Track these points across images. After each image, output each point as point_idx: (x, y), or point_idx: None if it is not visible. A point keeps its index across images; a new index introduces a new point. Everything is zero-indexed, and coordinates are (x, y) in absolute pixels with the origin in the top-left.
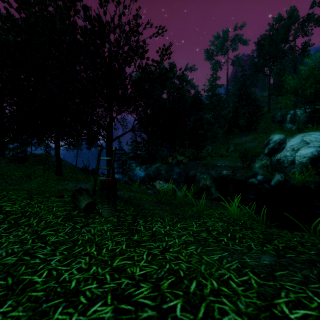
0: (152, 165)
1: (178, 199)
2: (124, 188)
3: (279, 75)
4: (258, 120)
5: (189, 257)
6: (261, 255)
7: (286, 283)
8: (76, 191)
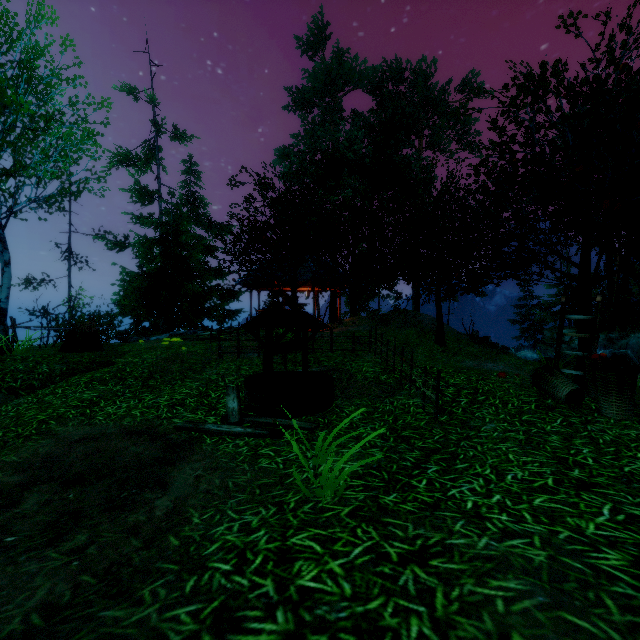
0: (629, 334)
1: None
2: None
3: None
4: None
5: None
6: None
7: None
8: (541, 369)
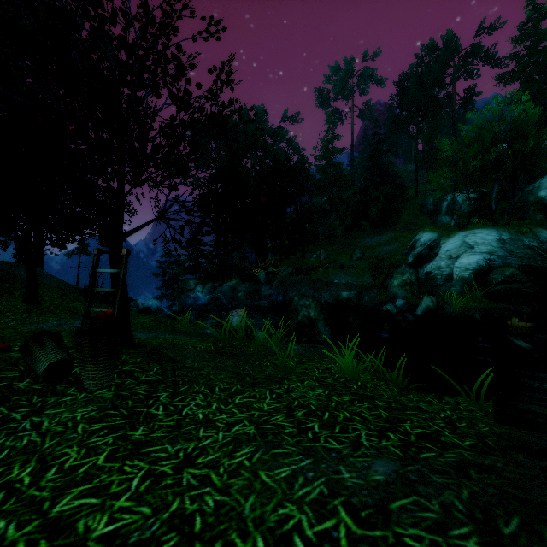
0: (225, 283)
1: (255, 344)
2: (161, 326)
3: (431, 137)
4: (400, 209)
5: (231, 477)
6: (373, 459)
7: (408, 529)
8: (31, 338)
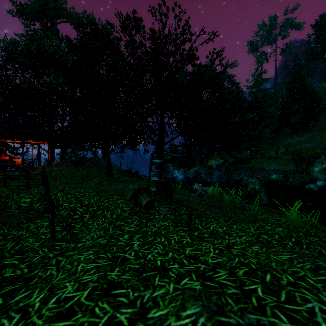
0: (190, 168)
1: (225, 202)
2: None
3: None
4: (317, 116)
5: (256, 255)
6: None
7: None
8: (136, 190)
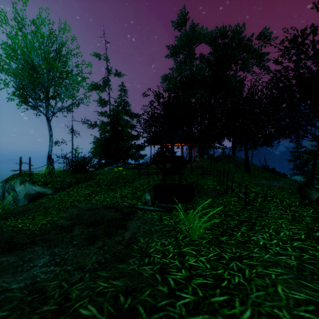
0: None
1: None
2: None
3: None
4: None
5: None
6: None
7: None
8: (302, 185)
